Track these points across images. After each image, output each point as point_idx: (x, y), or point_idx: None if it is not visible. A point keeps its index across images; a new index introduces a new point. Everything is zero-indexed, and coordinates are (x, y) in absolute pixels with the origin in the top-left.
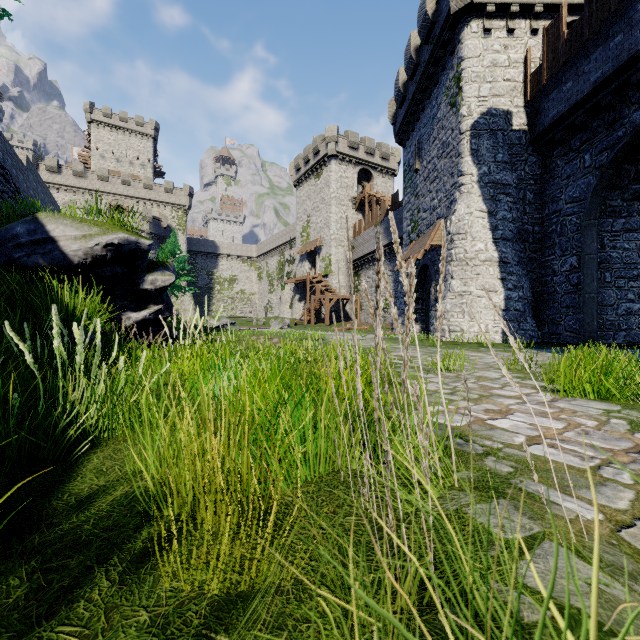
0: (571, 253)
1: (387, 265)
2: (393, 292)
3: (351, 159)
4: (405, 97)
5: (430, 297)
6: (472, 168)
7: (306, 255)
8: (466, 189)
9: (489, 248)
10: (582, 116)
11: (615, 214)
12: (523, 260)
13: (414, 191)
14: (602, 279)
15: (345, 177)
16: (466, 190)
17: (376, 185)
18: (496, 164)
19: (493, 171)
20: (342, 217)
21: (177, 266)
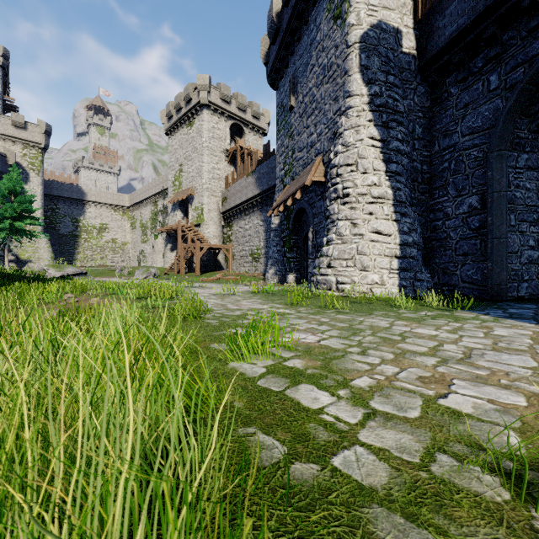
0: (470, 192)
1: (259, 215)
2: (264, 242)
3: (223, 112)
4: (279, 29)
5: (308, 244)
6: (362, 88)
7: (178, 204)
8: (355, 112)
9: (383, 183)
10: (492, 25)
11: (520, 147)
12: (413, 201)
13: (288, 132)
14: (508, 222)
15: (218, 128)
16: (355, 113)
17: (248, 141)
18: (387, 86)
19: (385, 93)
20: (214, 167)
21: (18, 206)
